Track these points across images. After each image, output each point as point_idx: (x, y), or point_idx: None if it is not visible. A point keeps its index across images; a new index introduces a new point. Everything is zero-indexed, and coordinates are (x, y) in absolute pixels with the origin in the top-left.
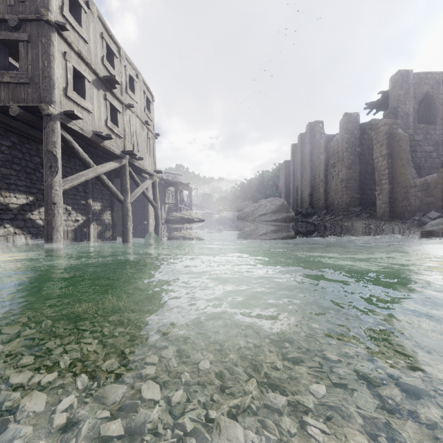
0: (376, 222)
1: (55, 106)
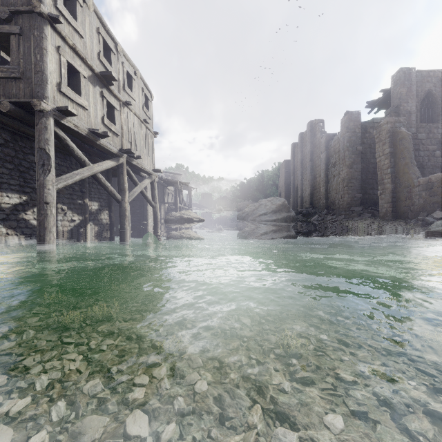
0: (378, 222)
1: (48, 101)
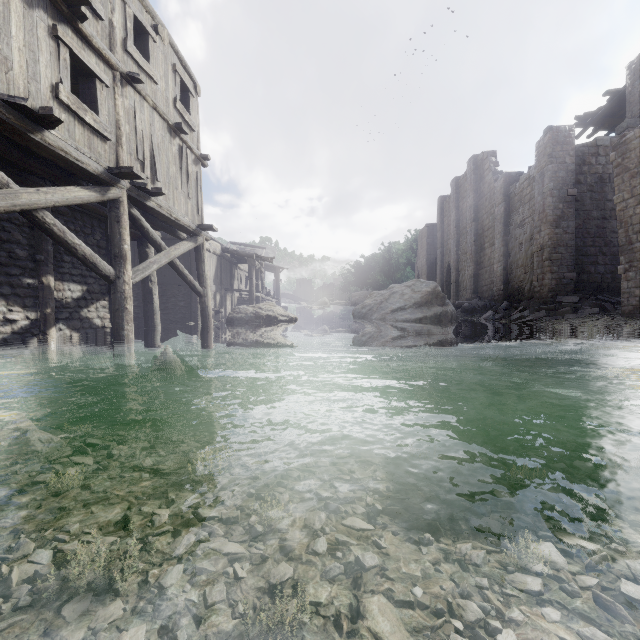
0: (627, 323)
1: None
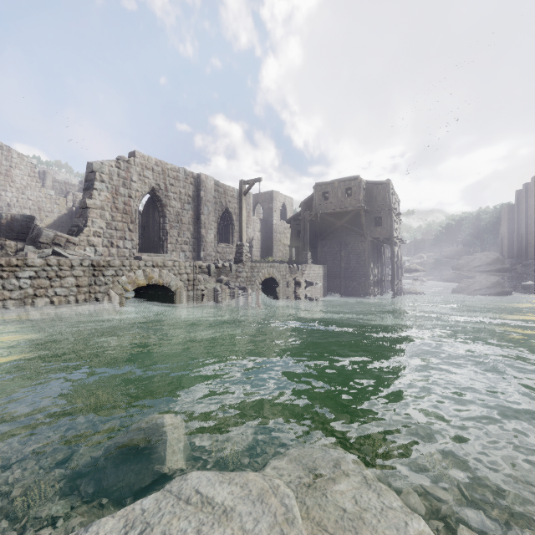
0: None
1: (393, 236)
